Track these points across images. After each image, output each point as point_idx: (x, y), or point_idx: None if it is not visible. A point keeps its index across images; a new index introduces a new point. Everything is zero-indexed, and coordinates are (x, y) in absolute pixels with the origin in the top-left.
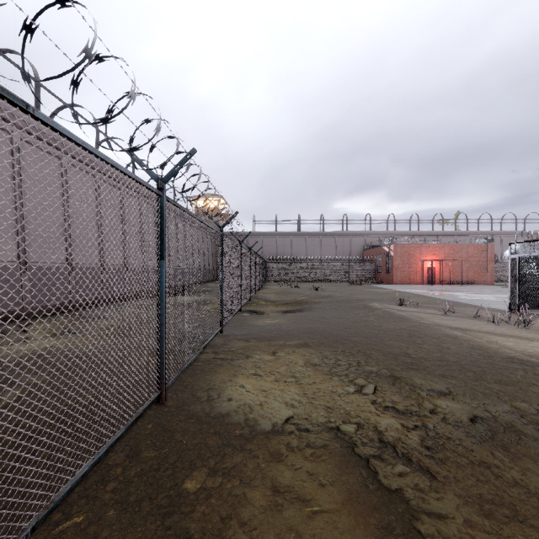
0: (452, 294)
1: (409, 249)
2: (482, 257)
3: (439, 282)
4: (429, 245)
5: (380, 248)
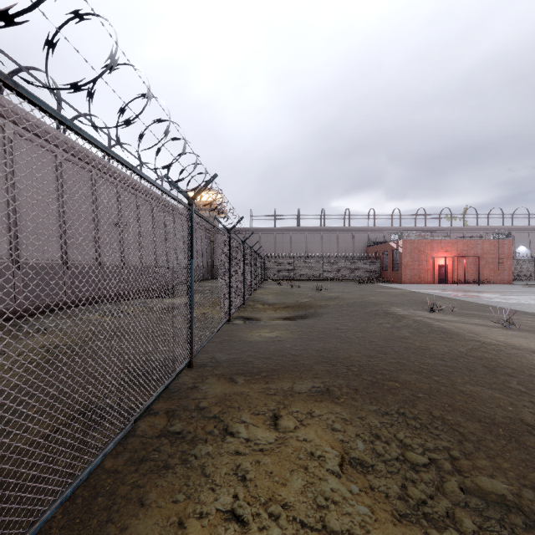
0: (480, 295)
1: (419, 245)
2: (499, 253)
3: (452, 281)
4: (440, 241)
5: (386, 245)
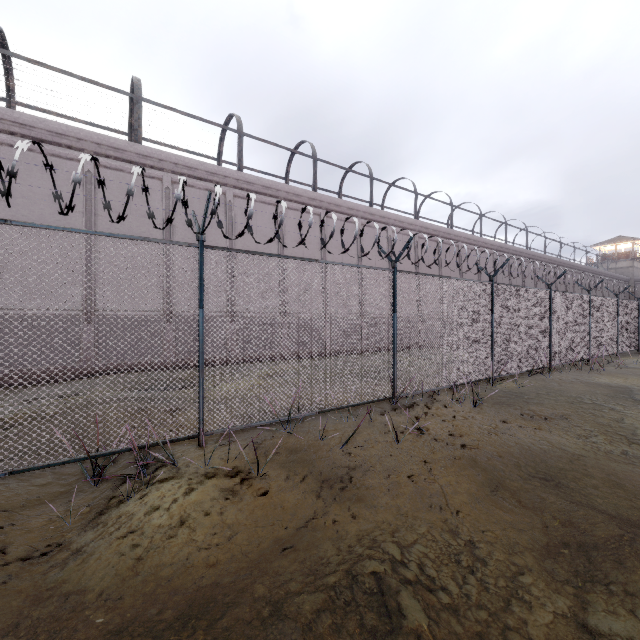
0: None
1: None
2: None
3: None
4: None
5: None
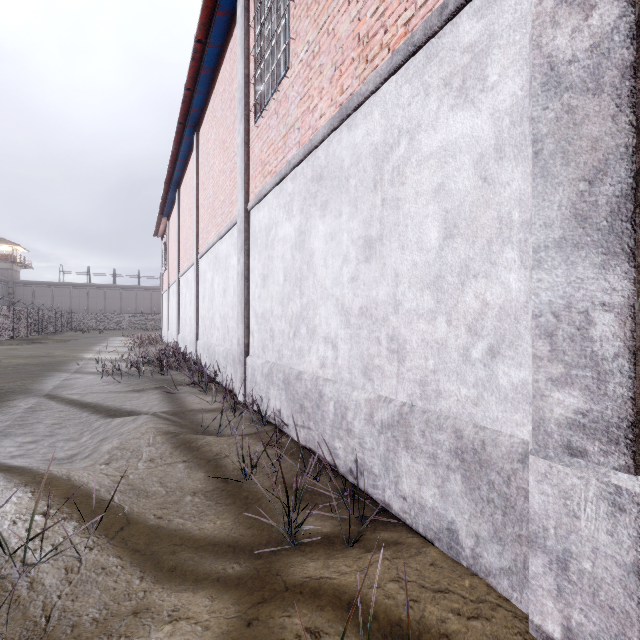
0: None
1: None
2: None
3: None
4: None
5: None
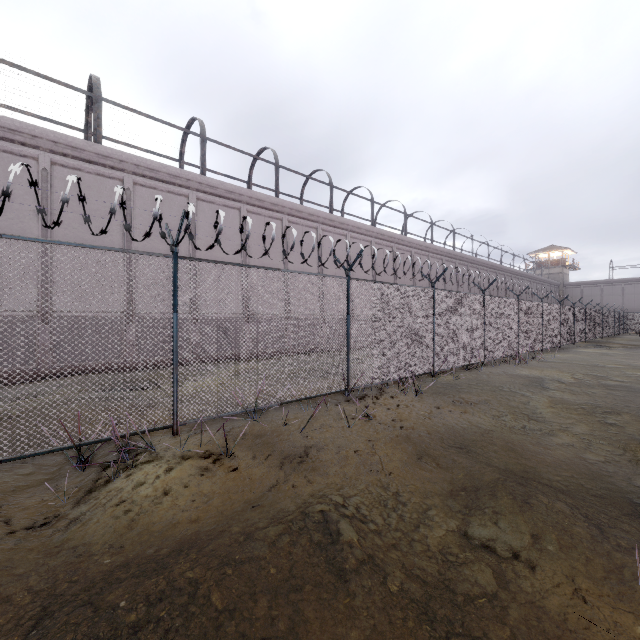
0: None
1: None
2: None
3: None
4: None
5: None
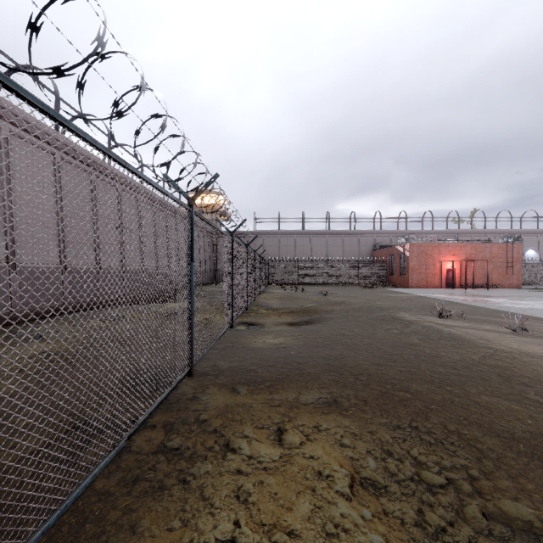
0: (489, 300)
1: (426, 249)
2: (508, 257)
3: (459, 285)
4: (448, 244)
5: (392, 248)
